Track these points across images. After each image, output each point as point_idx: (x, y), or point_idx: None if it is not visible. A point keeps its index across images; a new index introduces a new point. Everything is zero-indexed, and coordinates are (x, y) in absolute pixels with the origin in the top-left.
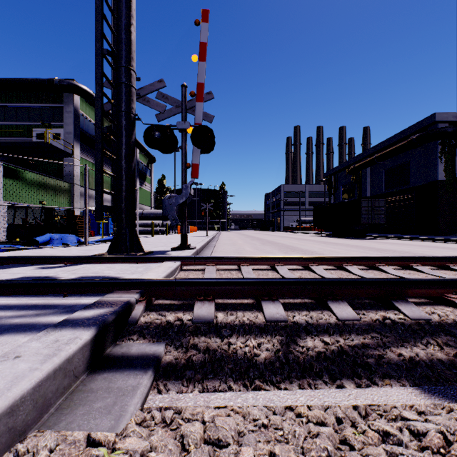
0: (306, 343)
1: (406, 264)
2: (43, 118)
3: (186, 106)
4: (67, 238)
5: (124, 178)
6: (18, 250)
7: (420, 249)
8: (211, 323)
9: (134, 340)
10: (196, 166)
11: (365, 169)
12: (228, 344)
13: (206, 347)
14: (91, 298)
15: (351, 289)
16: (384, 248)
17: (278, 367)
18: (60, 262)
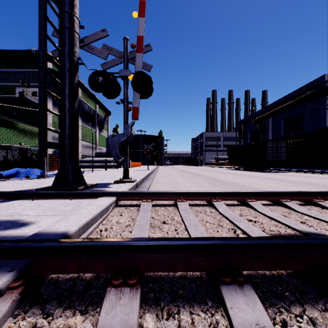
0: None
1: None
2: (24, 80)
3: (127, 56)
4: (32, 171)
5: (67, 117)
6: None
7: (323, 181)
8: None
9: None
10: (136, 108)
11: (267, 119)
12: None
13: None
14: None
15: None
16: (293, 180)
17: None
18: None
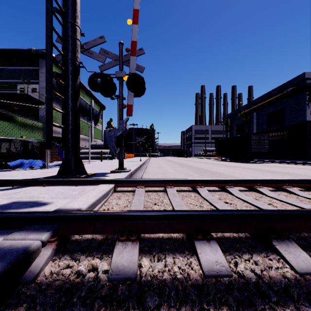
0: None
1: (309, 186)
2: (25, 77)
3: (122, 59)
4: (35, 162)
5: (70, 114)
6: None
7: (300, 171)
8: (133, 280)
9: None
10: (131, 106)
11: (252, 113)
12: None
13: None
14: None
15: (292, 223)
16: (273, 170)
17: None
18: (9, 184)
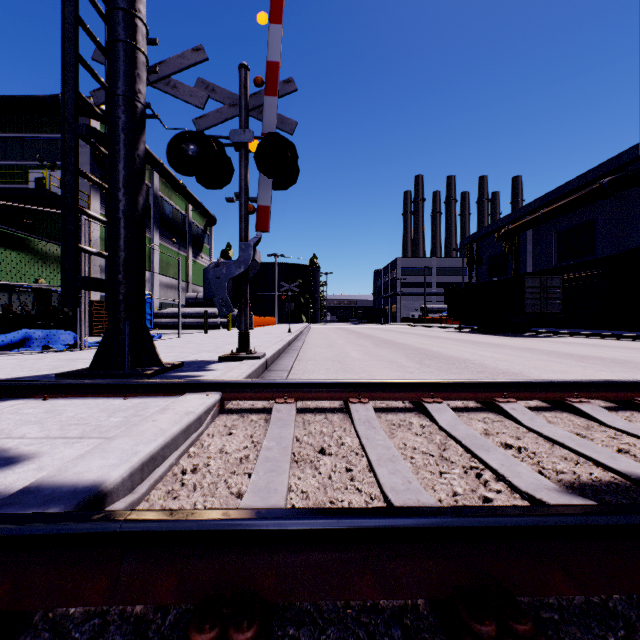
0: None
1: None
2: (45, 155)
3: (246, 103)
4: (57, 336)
5: (122, 225)
6: None
7: None
8: None
9: None
10: (265, 209)
11: (524, 232)
12: None
13: None
14: None
15: None
16: (579, 354)
17: None
18: None
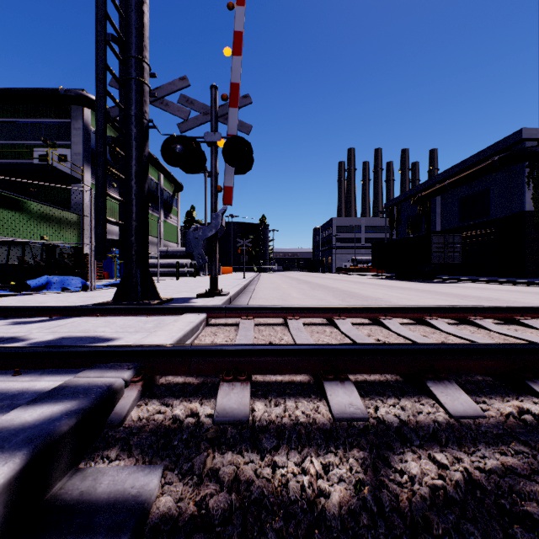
0: (408, 467)
1: (510, 317)
2: (47, 136)
3: (216, 113)
4: (69, 281)
5: (134, 204)
6: (2, 297)
7: (510, 295)
8: (244, 424)
9: (110, 461)
10: (229, 189)
11: (434, 198)
12: (272, 469)
13: (233, 476)
14: (54, 379)
15: (458, 361)
16: (464, 294)
17: (367, 527)
18: (43, 314)
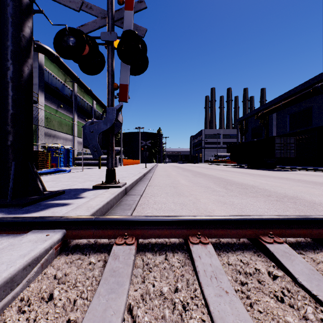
0: None
1: None
2: None
3: (112, 15)
4: None
5: (9, 87)
6: None
7: None
8: None
9: None
10: (125, 86)
11: (271, 114)
12: None
13: None
14: None
15: None
16: (318, 181)
17: None
18: None
